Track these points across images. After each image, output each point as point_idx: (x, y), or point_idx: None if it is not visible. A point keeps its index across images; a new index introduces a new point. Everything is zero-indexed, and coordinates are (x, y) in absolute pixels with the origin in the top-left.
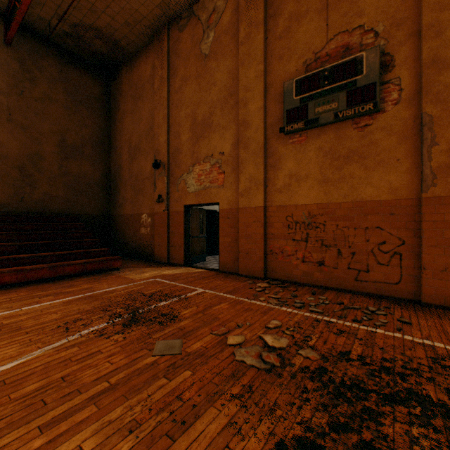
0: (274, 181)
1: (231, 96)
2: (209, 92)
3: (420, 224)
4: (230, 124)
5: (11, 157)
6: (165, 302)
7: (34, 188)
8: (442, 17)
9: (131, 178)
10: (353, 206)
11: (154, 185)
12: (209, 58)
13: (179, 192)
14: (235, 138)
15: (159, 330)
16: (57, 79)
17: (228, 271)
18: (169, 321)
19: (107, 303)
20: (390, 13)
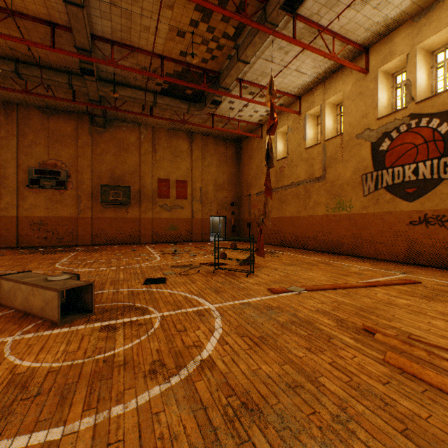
0: (24, 205)
1: None
2: None
3: (78, 224)
4: None
5: None
6: None
7: None
8: (83, 171)
9: None
10: (59, 218)
11: None
12: None
13: None
14: None
15: None
16: None
17: None
18: None
19: None
20: (70, 162)
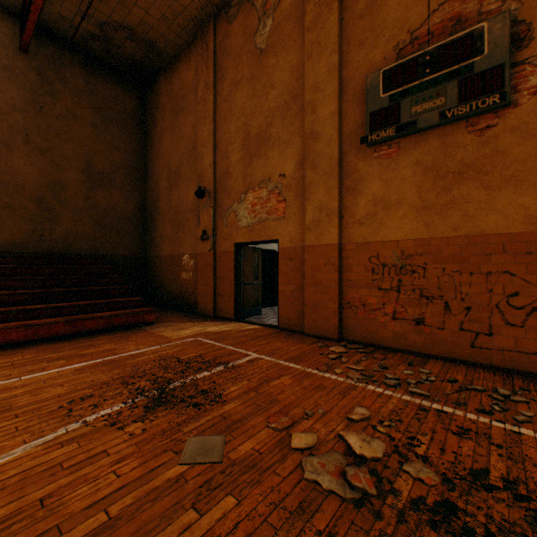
0: (353, 209)
1: (295, 100)
2: (265, 97)
3: None
4: (293, 136)
5: (28, 186)
6: (206, 373)
7: (55, 223)
8: None
9: (171, 211)
10: (467, 242)
11: (197, 218)
12: (266, 53)
13: (228, 227)
14: (299, 155)
15: (194, 417)
16: (82, 91)
17: (291, 329)
18: (208, 403)
19: (131, 372)
20: None
